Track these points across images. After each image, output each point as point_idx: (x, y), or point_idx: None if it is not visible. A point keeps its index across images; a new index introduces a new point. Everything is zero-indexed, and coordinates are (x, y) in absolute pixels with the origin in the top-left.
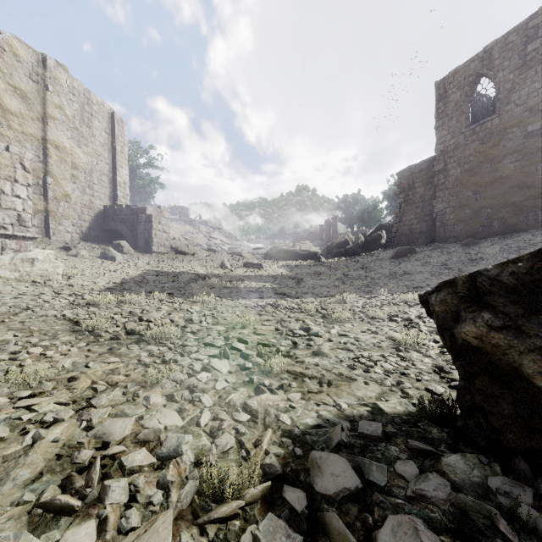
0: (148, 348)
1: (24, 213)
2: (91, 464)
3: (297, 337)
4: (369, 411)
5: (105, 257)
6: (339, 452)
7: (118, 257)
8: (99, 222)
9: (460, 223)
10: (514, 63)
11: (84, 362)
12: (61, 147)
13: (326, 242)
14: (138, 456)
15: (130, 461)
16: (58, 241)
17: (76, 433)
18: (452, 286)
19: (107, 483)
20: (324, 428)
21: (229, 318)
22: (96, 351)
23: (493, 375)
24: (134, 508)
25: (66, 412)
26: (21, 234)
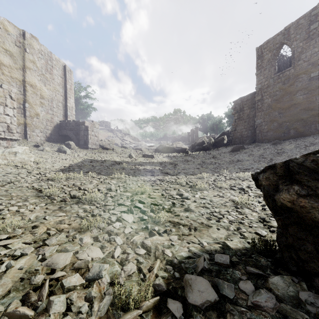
0: (83, 207)
1: (11, 125)
2: (42, 284)
3: (175, 199)
4: (221, 247)
5: (60, 151)
6: (202, 275)
7: (67, 151)
8: (57, 130)
9: (270, 131)
10: (303, 36)
11: (43, 216)
12: (34, 86)
13: (191, 142)
14: (73, 279)
15: (68, 282)
16: (32, 142)
17: (34, 263)
18: (273, 169)
19: (52, 299)
20: (193, 258)
21: (134, 188)
22: (51, 209)
23: (300, 225)
24: (69, 316)
25: (29, 249)
26: (9, 137)
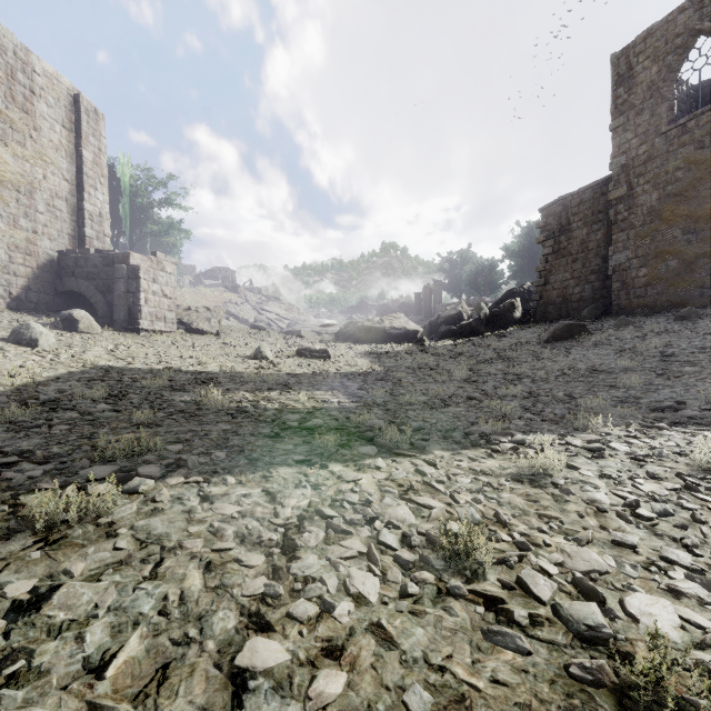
0: None
1: None
2: None
3: None
4: None
5: (17, 340)
6: None
7: (43, 339)
8: (49, 278)
9: (657, 282)
10: None
11: None
12: None
13: (425, 317)
14: None
15: None
16: None
17: None
18: None
19: None
20: None
21: None
22: None
23: None
24: None
25: None
26: None
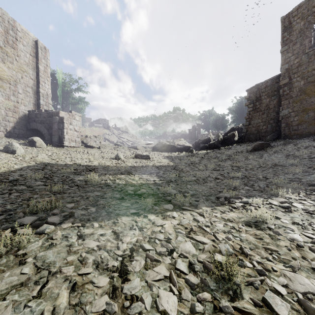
0: None
1: None
2: None
3: None
4: None
5: (7, 151)
6: None
7: (18, 150)
8: (24, 123)
9: (303, 123)
10: None
11: None
12: None
13: (193, 140)
14: None
15: None
16: None
17: None
18: None
19: None
20: None
21: None
22: None
23: None
24: None
25: None
26: None
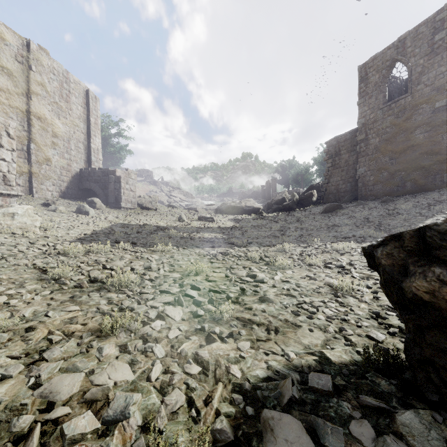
0: (108, 295)
1: (8, 174)
2: (30, 431)
3: (245, 283)
4: (316, 360)
5: (80, 212)
6: (291, 410)
7: (91, 211)
8: (76, 182)
9: (378, 183)
10: (424, 51)
11: (44, 311)
12: (43, 119)
13: (267, 200)
14: (81, 422)
15: (72, 428)
16: (40, 198)
17: (22, 391)
18: (399, 240)
19: None
20: (274, 380)
21: (184, 266)
22: (59, 299)
23: (445, 331)
24: None
25: (15, 368)
26: (6, 192)
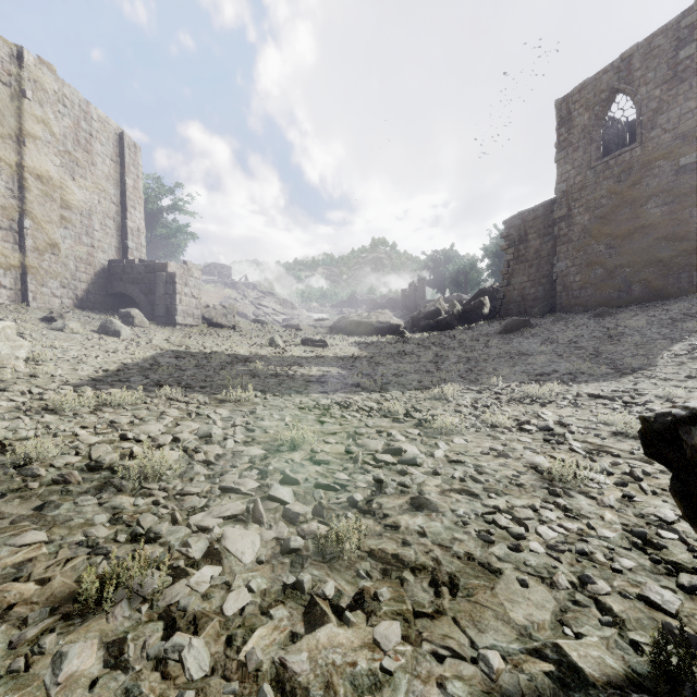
0: (116, 502)
1: None
2: None
3: (382, 467)
4: (551, 674)
5: (105, 332)
6: None
7: (124, 331)
8: (102, 283)
9: (588, 286)
10: (661, 75)
11: None
12: (45, 178)
13: (410, 312)
14: None
15: None
16: (40, 309)
17: None
18: None
19: None
20: None
21: (273, 431)
22: (10, 515)
23: None
24: None
25: None
26: None
